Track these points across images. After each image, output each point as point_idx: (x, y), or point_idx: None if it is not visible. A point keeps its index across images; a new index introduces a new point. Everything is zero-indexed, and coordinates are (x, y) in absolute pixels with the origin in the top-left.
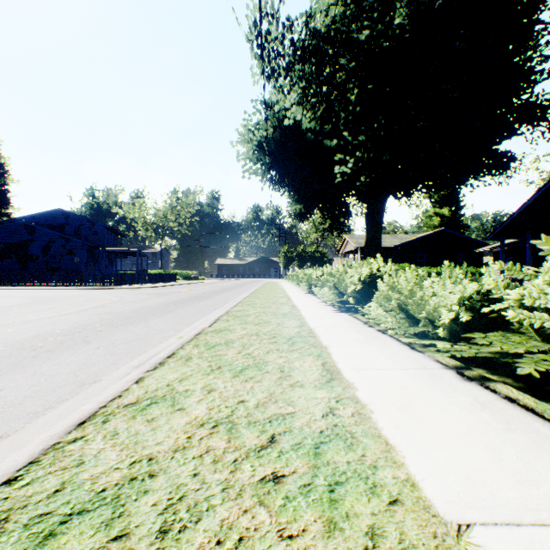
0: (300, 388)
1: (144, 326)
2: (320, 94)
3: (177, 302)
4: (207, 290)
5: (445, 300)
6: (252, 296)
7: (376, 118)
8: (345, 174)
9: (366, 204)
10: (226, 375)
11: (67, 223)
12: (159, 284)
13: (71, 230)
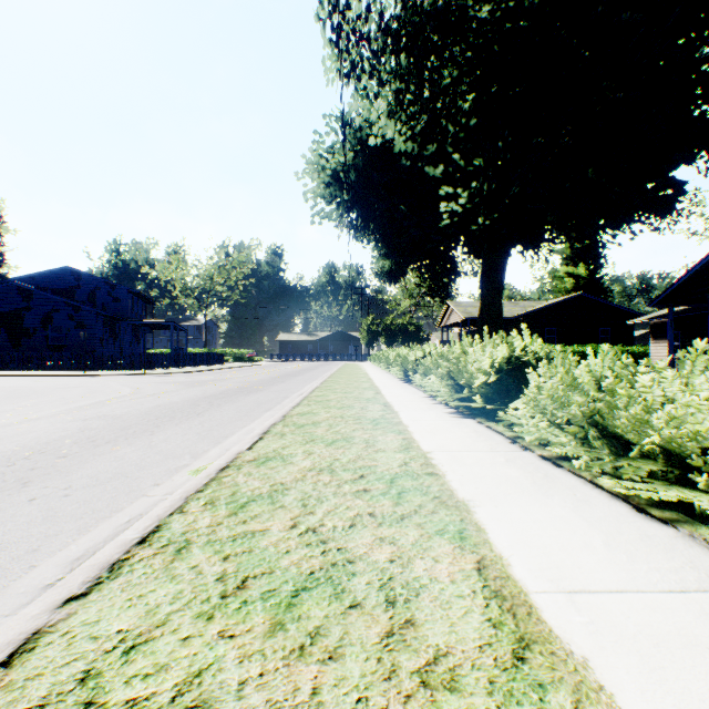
0: (452, 700)
1: (145, 443)
2: (420, 100)
3: (214, 396)
4: (262, 376)
5: (702, 413)
6: (324, 386)
7: (501, 133)
8: (455, 214)
9: (481, 259)
10: (253, 619)
11: (78, 286)
12: (199, 368)
13: (84, 296)
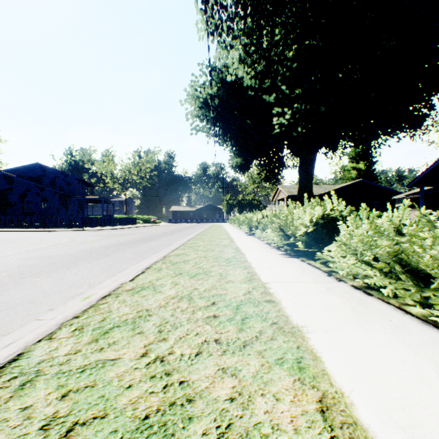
0: None
1: (59, 276)
2: (260, 50)
3: (123, 243)
4: (158, 231)
5: None
6: (196, 237)
7: (313, 71)
8: (282, 126)
9: (299, 156)
10: None
11: (44, 175)
12: (119, 227)
13: (48, 181)
